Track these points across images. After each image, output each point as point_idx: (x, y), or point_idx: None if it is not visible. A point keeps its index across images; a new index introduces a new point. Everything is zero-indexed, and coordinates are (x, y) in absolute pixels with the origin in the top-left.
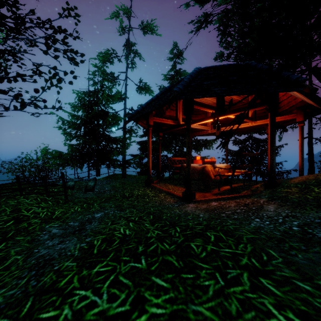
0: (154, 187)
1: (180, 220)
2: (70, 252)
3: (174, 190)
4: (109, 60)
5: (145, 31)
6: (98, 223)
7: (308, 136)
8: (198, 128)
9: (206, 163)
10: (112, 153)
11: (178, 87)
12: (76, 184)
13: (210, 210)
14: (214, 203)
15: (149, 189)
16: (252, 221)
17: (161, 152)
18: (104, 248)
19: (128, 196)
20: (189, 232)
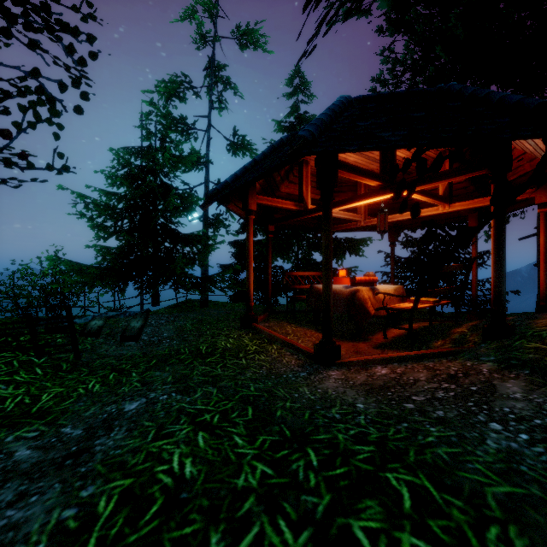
0: (259, 330)
1: (316, 425)
2: (26, 545)
3: (297, 336)
4: (178, 95)
5: (244, 44)
6: (125, 432)
7: (537, 233)
8: (341, 217)
9: (358, 283)
10: (180, 264)
11: (307, 130)
12: (107, 326)
13: (376, 389)
14: (381, 369)
15: (248, 335)
16: (485, 430)
17: (272, 261)
18: (116, 533)
19: (204, 354)
20: (341, 470)
